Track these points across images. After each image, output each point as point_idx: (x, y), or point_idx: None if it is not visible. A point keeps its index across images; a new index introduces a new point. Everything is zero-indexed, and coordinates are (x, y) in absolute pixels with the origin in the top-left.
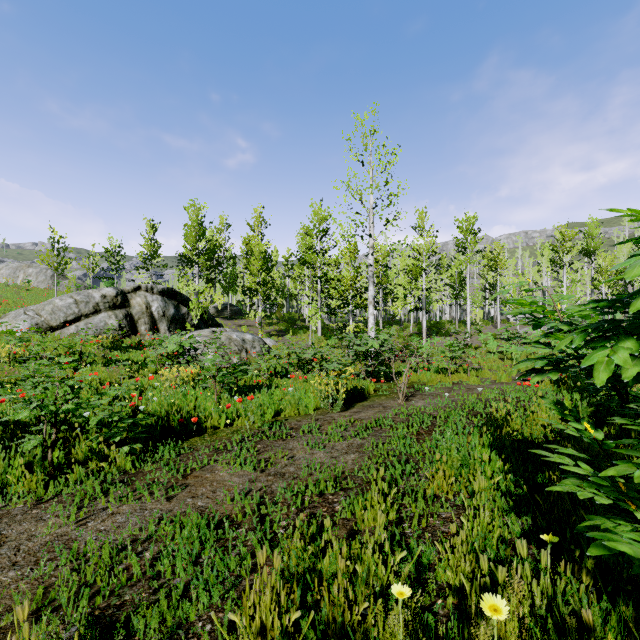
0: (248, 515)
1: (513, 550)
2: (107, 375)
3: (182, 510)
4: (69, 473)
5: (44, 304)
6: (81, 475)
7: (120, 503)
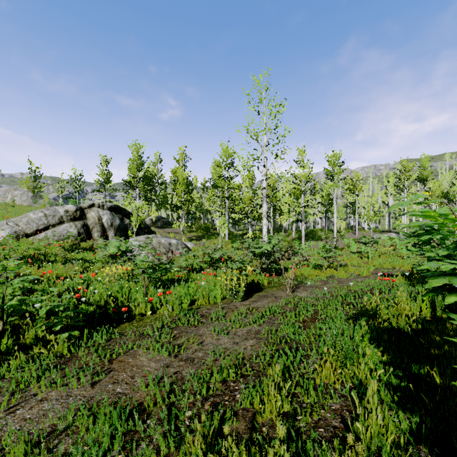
0: (159, 403)
1: (404, 451)
2: (64, 271)
3: (102, 397)
4: (16, 357)
5: (21, 217)
6: (23, 361)
7: (50, 389)
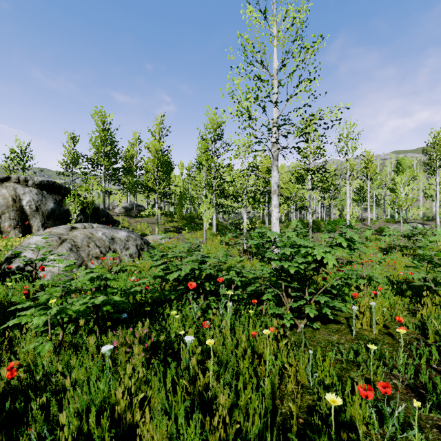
0: None
1: None
2: None
3: None
4: None
5: None
6: None
7: None
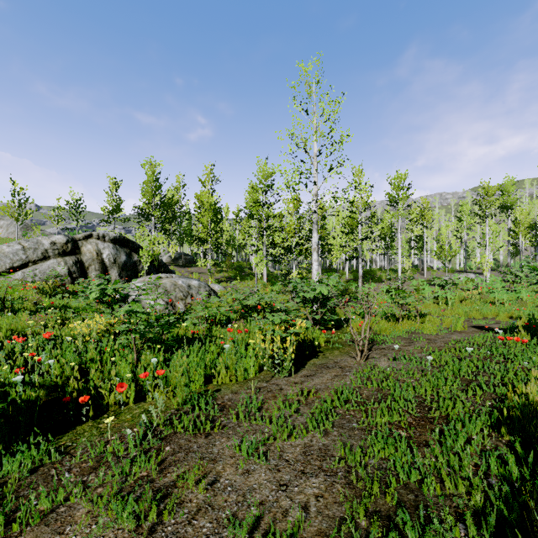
0: None
1: None
2: (27, 325)
3: None
4: None
5: None
6: None
7: None
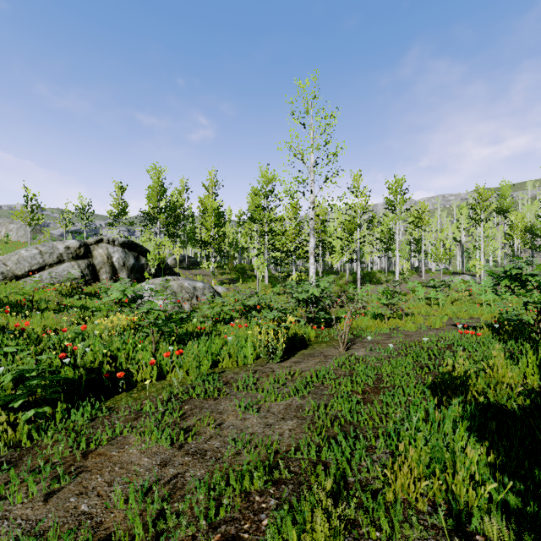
0: (139, 535)
1: None
2: (55, 322)
3: (54, 521)
4: None
5: (10, 255)
6: None
7: None
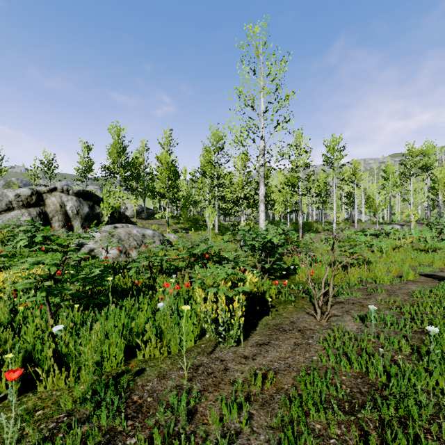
0: None
1: None
2: None
3: None
4: None
5: None
6: None
7: None
